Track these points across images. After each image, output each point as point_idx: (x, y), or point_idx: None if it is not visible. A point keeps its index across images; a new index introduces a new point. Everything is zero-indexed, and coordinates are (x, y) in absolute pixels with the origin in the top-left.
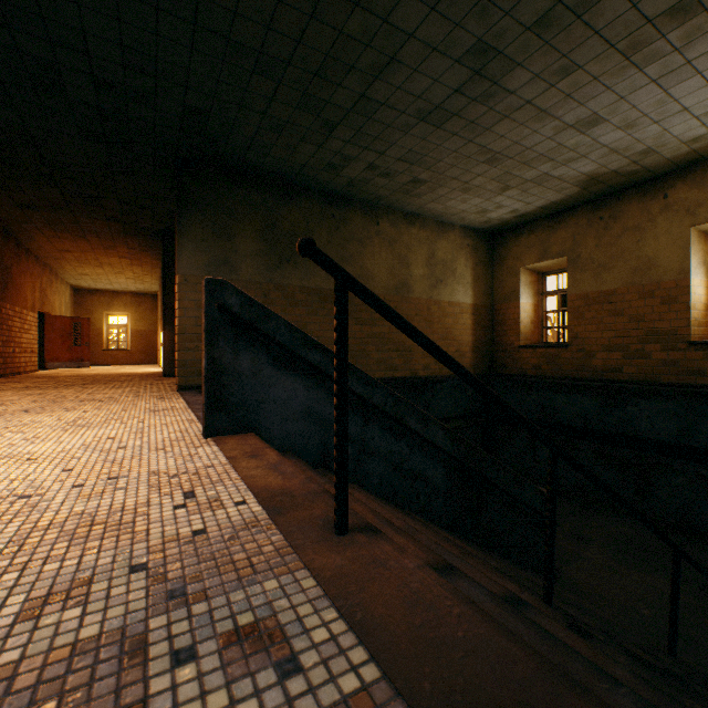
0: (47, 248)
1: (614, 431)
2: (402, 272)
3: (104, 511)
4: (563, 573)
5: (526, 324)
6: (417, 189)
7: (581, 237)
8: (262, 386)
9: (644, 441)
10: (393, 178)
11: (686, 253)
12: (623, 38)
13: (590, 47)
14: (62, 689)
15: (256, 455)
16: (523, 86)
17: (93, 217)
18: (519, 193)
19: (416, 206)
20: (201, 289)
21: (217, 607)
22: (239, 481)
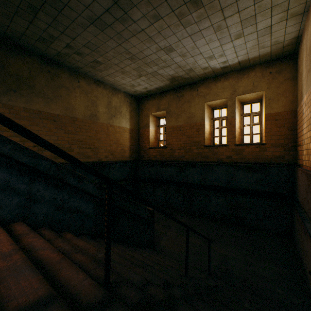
0: None
1: (181, 181)
2: (93, 109)
3: None
4: (158, 244)
5: (152, 138)
6: (98, 67)
7: (171, 103)
8: None
9: (191, 184)
10: (84, 57)
11: (203, 112)
12: (177, 8)
13: (164, 8)
14: None
15: None
16: (139, 20)
17: None
18: (146, 79)
19: (100, 76)
20: None
21: None
22: None
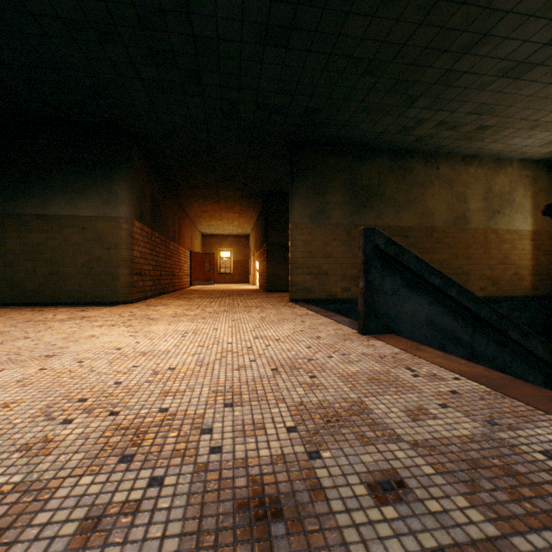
0: (196, 211)
1: None
2: (459, 207)
3: (369, 372)
4: None
5: None
6: (480, 134)
7: None
8: (398, 301)
9: None
10: (458, 129)
11: None
12: None
13: None
14: (491, 455)
15: (419, 349)
16: None
17: (227, 189)
18: None
19: (475, 148)
20: (306, 232)
21: (532, 435)
22: (433, 365)
